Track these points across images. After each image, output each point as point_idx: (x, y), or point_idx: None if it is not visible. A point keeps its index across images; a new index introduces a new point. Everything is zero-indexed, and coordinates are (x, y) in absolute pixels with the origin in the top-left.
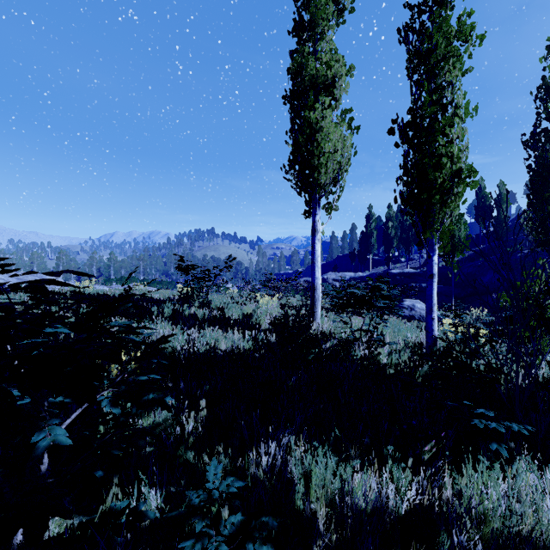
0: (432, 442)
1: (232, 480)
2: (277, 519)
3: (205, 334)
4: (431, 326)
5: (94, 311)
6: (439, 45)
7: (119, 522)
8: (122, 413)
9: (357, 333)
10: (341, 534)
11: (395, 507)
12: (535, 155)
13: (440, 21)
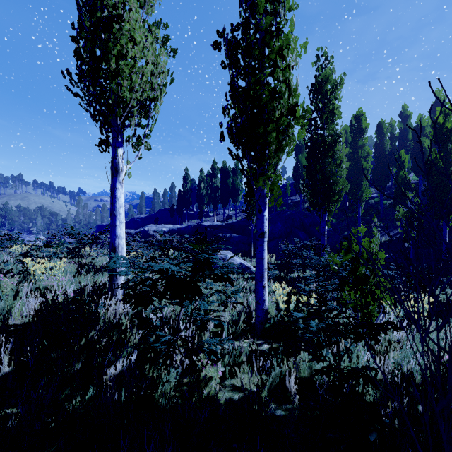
0: None
1: None
2: None
3: None
4: (263, 297)
5: None
6: None
7: None
8: None
9: (173, 313)
10: None
11: None
12: (311, 136)
13: None
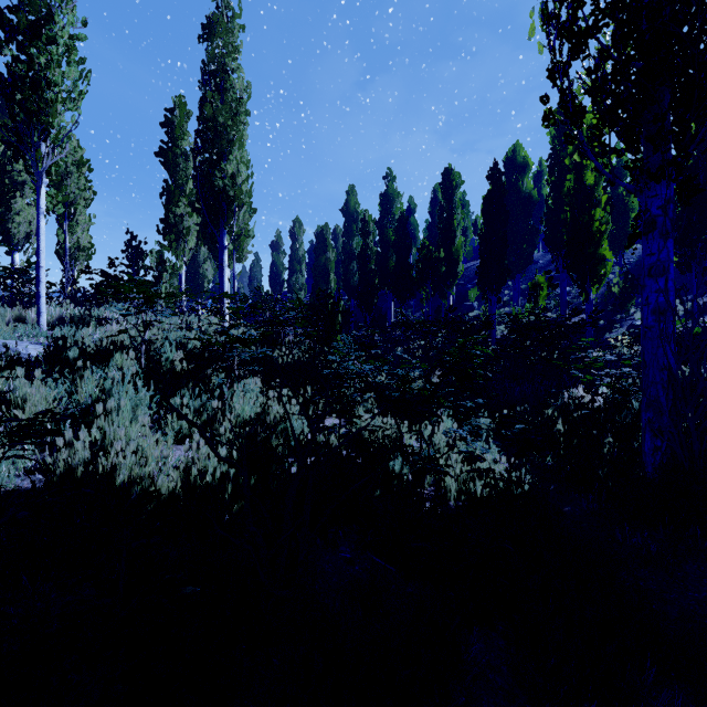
0: None
1: None
2: None
3: None
4: None
5: None
6: None
7: None
8: None
9: None
10: None
11: None
12: None
13: None
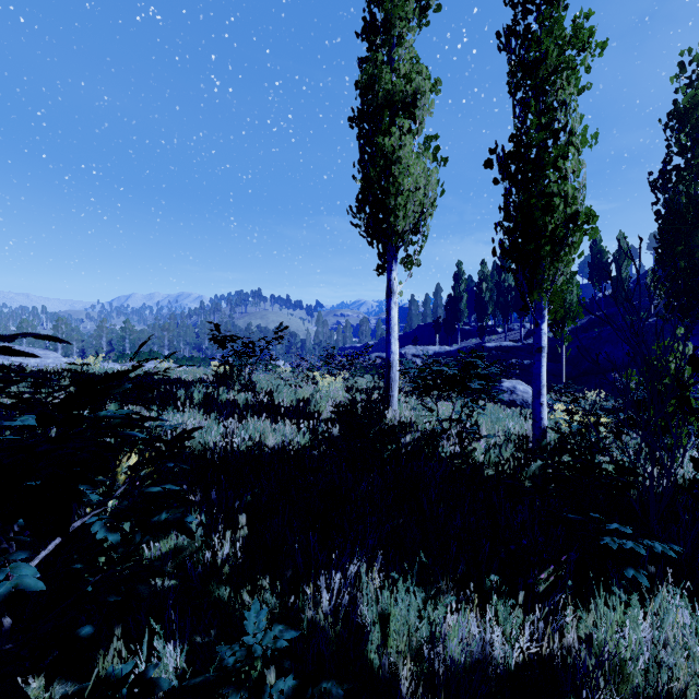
0: (550, 568)
1: (281, 630)
2: (343, 685)
3: (248, 426)
4: (540, 414)
5: (69, 395)
6: (550, 54)
7: (119, 697)
8: (125, 539)
9: (444, 422)
10: (430, 698)
11: (504, 660)
12: (665, 199)
13: (551, 23)
